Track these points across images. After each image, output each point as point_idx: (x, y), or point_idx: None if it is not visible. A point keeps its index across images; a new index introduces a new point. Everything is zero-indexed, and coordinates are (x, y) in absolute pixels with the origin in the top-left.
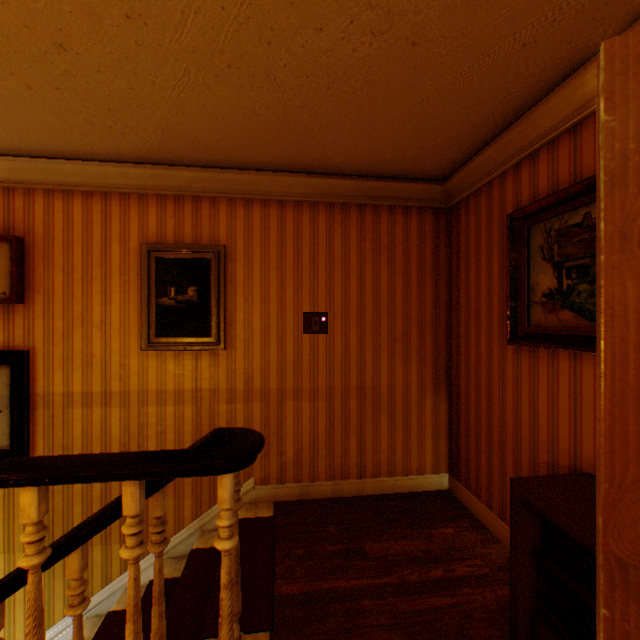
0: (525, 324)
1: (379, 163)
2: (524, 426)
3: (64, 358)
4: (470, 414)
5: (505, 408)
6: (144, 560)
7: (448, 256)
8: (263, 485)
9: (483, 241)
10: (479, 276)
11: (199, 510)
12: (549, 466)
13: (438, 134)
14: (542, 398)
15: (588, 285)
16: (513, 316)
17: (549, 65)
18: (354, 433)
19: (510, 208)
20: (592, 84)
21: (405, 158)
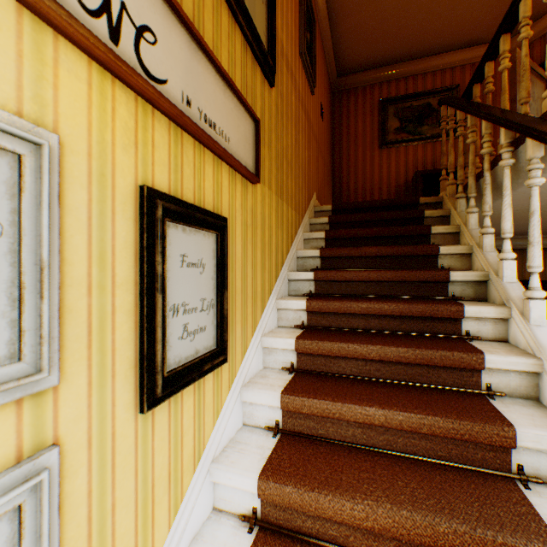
0: (387, 140)
1: (347, 45)
2: (384, 178)
3: (281, 4)
4: (351, 186)
5: (374, 175)
6: (299, 231)
7: (332, 116)
8: (316, 200)
9: (360, 111)
10: (357, 125)
11: (308, 203)
12: (396, 186)
13: (376, 51)
14: (393, 165)
15: (412, 126)
16: (381, 138)
17: (415, 53)
18: (325, 187)
19: (377, 99)
20: (416, 67)
21: (354, 52)
